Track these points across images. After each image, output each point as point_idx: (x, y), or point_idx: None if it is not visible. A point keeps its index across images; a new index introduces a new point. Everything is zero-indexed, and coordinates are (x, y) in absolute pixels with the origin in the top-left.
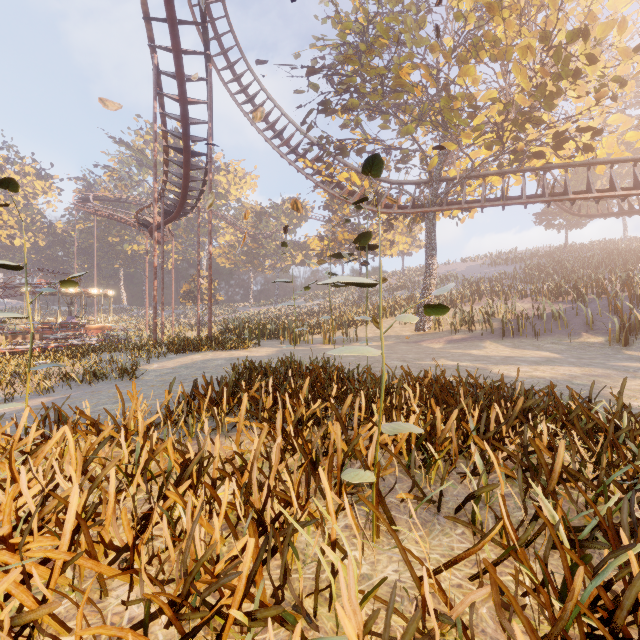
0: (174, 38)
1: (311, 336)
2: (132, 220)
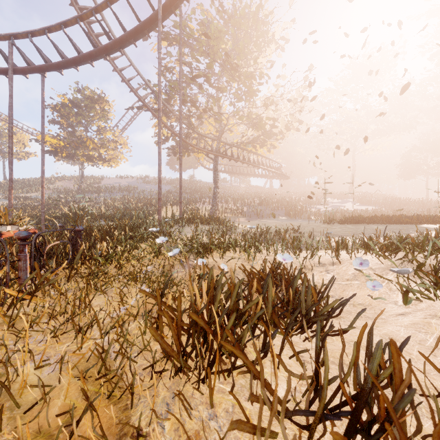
0: None
1: None
2: None
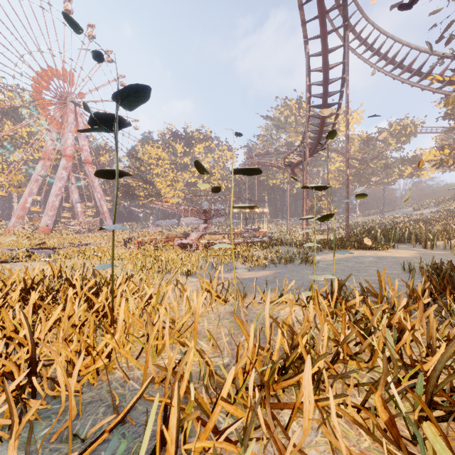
0: (322, 26)
1: (439, 242)
2: (277, 164)
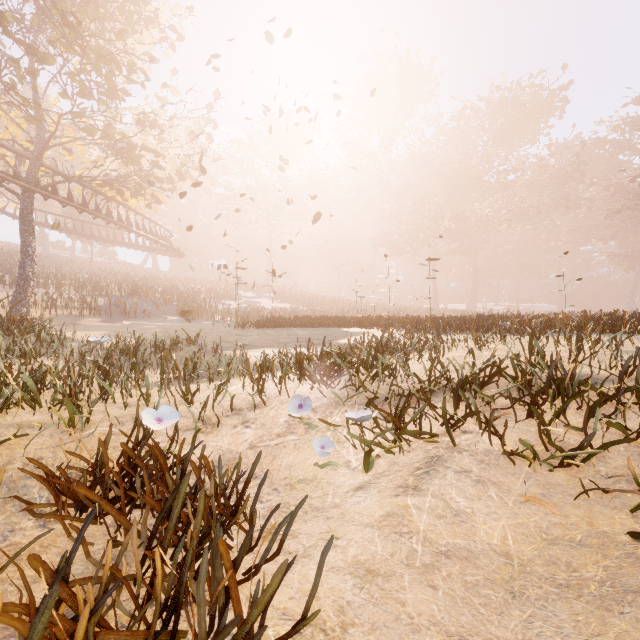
0: None
1: None
2: None
